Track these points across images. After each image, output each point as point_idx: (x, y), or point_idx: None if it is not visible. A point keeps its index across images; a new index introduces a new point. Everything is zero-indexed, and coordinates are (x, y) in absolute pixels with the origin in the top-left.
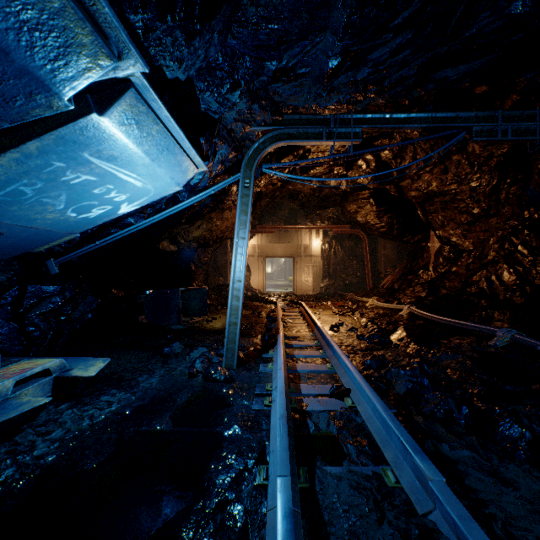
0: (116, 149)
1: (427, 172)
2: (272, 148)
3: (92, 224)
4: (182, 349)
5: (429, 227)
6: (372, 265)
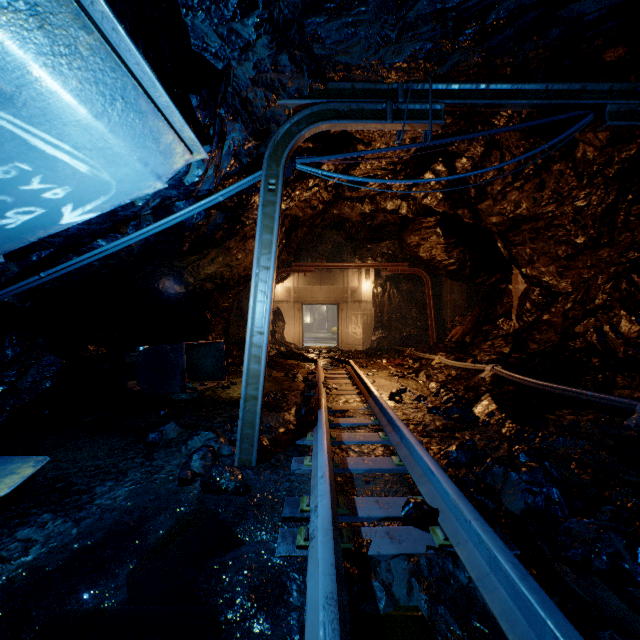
0: (3, 74)
1: (516, 189)
2: (310, 132)
3: (18, 241)
4: (179, 433)
5: (513, 263)
6: (435, 313)
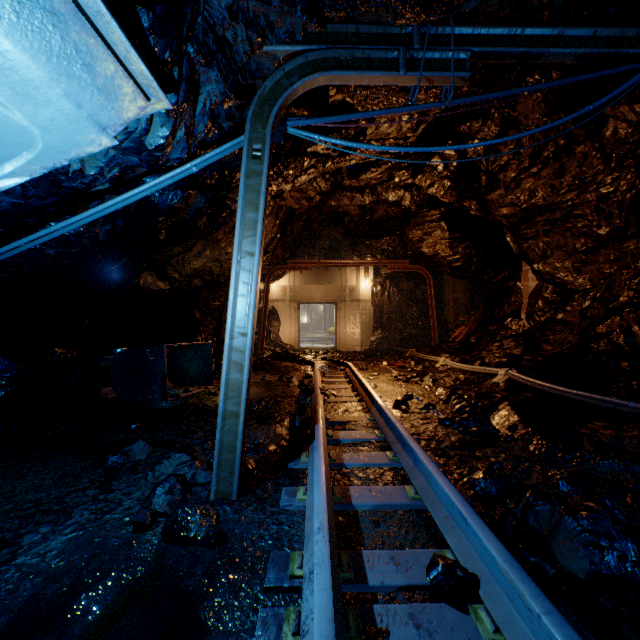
0: None
1: (532, 175)
2: (304, 86)
3: None
4: (149, 453)
5: (523, 259)
6: (437, 312)
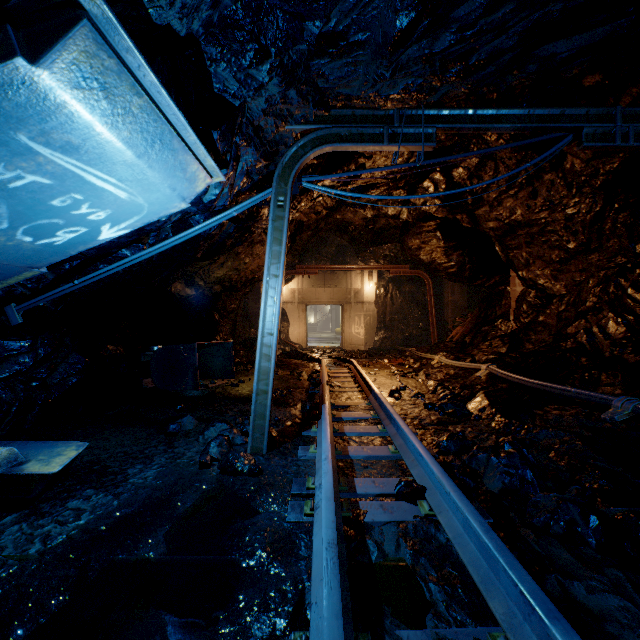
0: (74, 132)
1: (510, 196)
2: (315, 154)
3: (61, 255)
4: (195, 425)
5: (510, 266)
6: (437, 314)
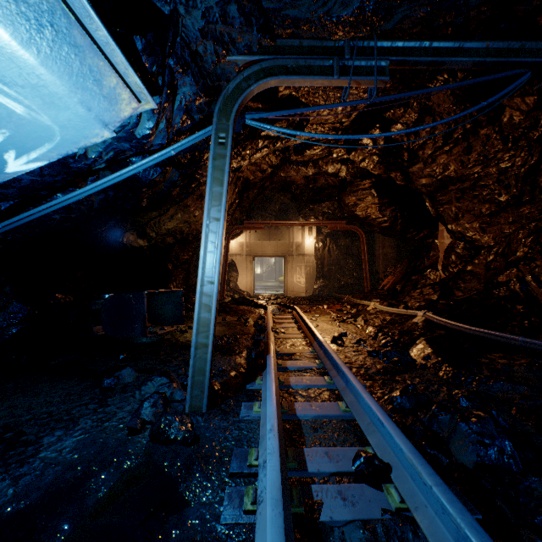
0: None
1: (445, 152)
2: (259, 87)
3: None
4: (135, 377)
5: (440, 221)
6: (369, 265)
